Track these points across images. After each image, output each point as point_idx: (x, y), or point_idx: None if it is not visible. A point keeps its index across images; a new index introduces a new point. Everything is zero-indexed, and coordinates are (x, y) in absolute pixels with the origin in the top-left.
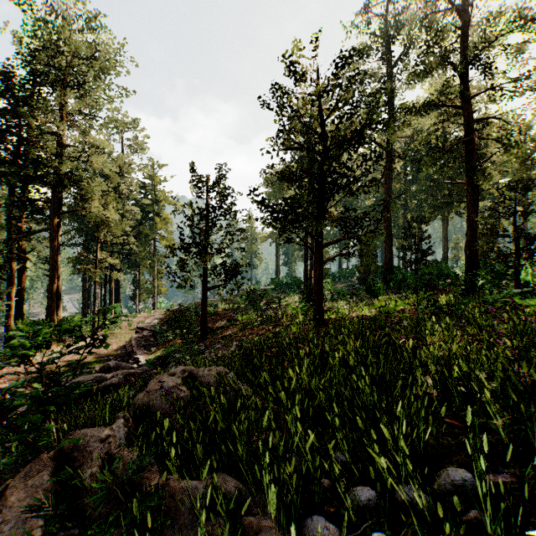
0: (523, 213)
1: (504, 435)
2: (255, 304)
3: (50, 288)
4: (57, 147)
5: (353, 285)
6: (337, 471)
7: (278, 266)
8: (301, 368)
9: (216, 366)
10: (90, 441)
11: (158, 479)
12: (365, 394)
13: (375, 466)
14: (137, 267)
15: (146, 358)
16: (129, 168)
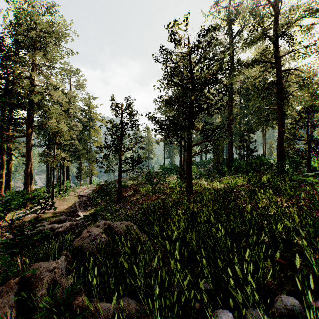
0: (313, 126)
1: (316, 271)
2: (150, 181)
3: (26, 171)
4: (30, 86)
5: (209, 169)
6: (205, 299)
7: (164, 158)
8: (179, 223)
9: (125, 220)
10: (42, 271)
11: (82, 304)
12: (221, 241)
13: (230, 293)
14: (80, 159)
15: (84, 214)
16: (75, 99)
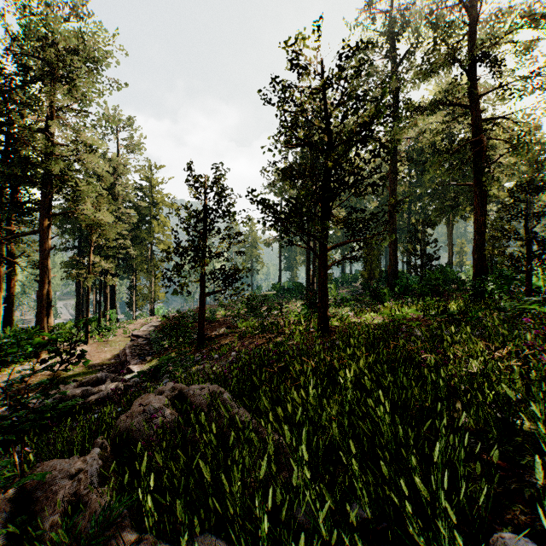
0: (536, 216)
1: None
2: (255, 311)
3: (40, 294)
4: (47, 146)
5: (357, 290)
6: None
7: (279, 271)
8: (307, 388)
9: (210, 382)
10: (56, 478)
11: None
12: (385, 424)
13: (406, 528)
14: (134, 272)
15: (140, 368)
16: (125, 169)
